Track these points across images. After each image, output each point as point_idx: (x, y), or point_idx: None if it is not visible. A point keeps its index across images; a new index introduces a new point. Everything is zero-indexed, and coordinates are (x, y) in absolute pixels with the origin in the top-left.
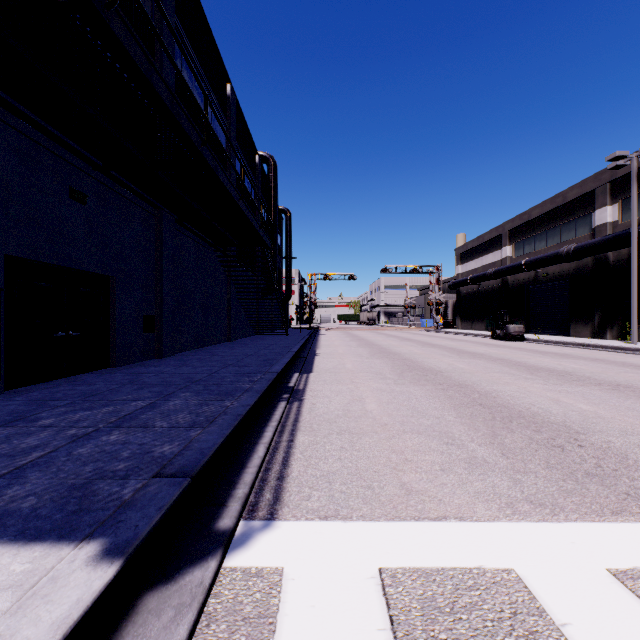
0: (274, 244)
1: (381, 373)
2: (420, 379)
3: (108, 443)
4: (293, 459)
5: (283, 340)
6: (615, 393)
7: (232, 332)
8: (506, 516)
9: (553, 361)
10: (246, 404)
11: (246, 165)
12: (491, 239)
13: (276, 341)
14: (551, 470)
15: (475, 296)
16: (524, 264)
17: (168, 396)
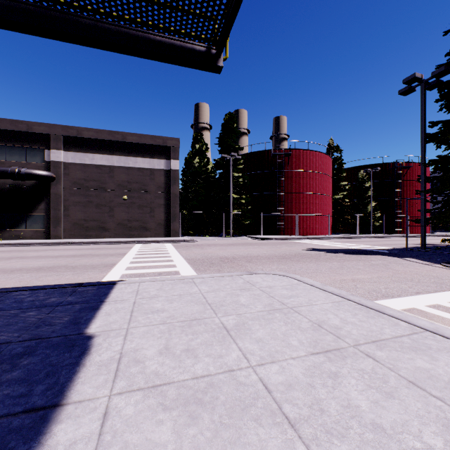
0: None
1: None
2: None
3: (18, 302)
4: None
5: None
6: (30, 259)
7: None
8: (107, 273)
9: None
10: None
11: None
12: None
13: None
14: (89, 269)
15: None
16: None
17: None
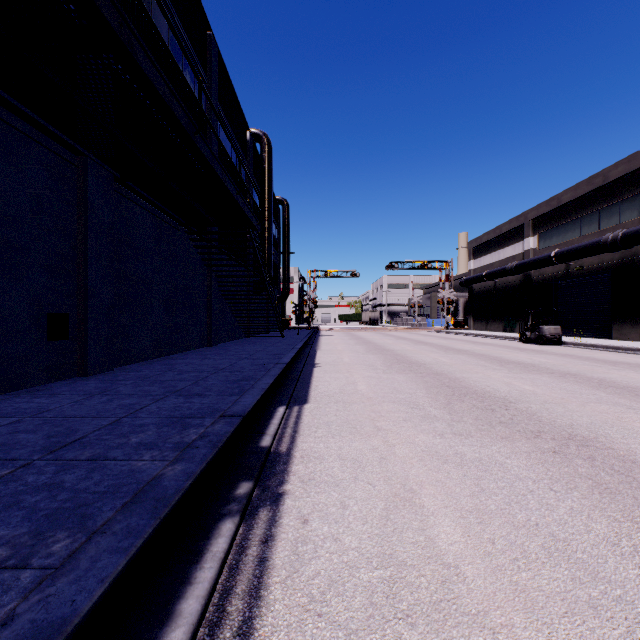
0: (268, 234)
1: (417, 404)
2: (490, 420)
3: None
4: None
5: (276, 344)
6: None
7: (213, 335)
8: None
9: None
10: (55, 620)
11: (234, 138)
12: (510, 230)
13: (267, 346)
14: None
15: (491, 294)
16: (554, 256)
17: None
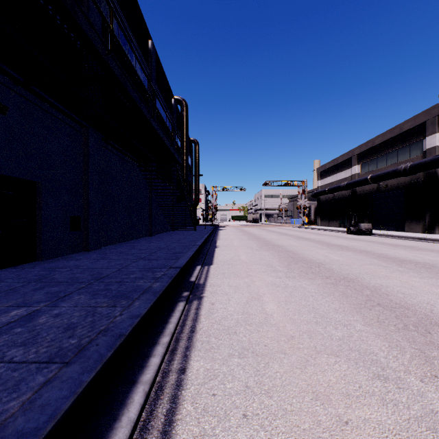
0: (186, 164)
1: (271, 265)
2: (307, 272)
3: None
4: (180, 418)
5: (191, 235)
6: None
7: (152, 229)
8: None
9: (408, 253)
10: (136, 314)
11: (164, 104)
12: (343, 161)
13: (186, 235)
14: None
15: (331, 202)
16: (370, 178)
17: (60, 299)
